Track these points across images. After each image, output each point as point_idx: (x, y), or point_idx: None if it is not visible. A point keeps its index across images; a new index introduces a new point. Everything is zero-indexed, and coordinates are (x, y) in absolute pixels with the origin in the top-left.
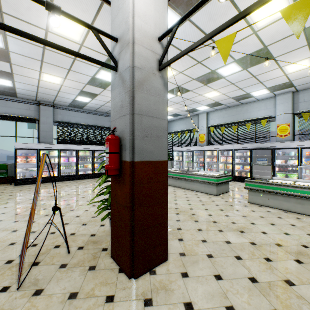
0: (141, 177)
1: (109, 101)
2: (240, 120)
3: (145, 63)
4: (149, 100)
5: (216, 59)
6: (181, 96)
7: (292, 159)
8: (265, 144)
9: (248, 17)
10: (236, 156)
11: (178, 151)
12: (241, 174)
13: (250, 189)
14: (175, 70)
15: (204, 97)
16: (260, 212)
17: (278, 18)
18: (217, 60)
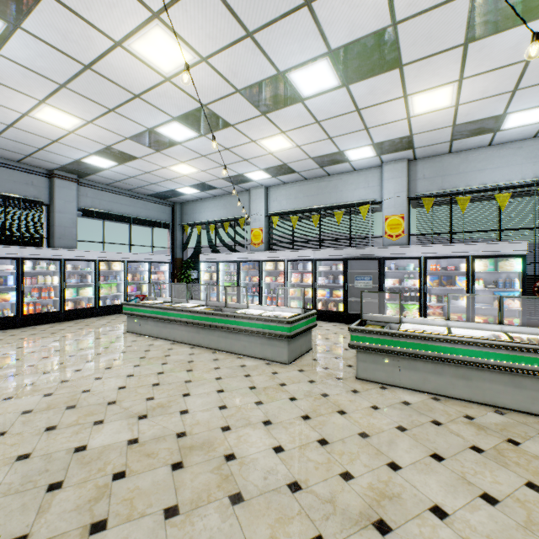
0: None
1: (15, 123)
2: (326, 205)
3: None
4: None
5: (289, 34)
6: (199, 99)
7: (410, 278)
8: (368, 249)
9: None
10: (318, 273)
11: (211, 262)
12: (329, 306)
13: (361, 349)
14: (188, 49)
15: (260, 147)
16: (391, 409)
17: None
18: (291, 40)
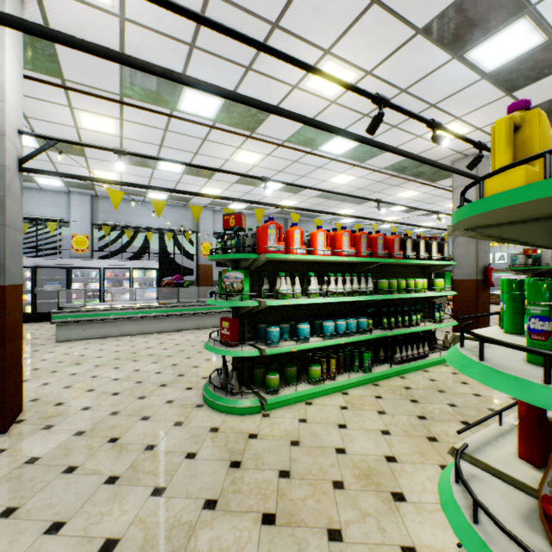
0: (10, 305)
1: None
2: None
3: (11, 161)
4: (14, 208)
5: None
6: None
7: (93, 282)
8: (58, 260)
9: (77, 113)
10: None
11: None
12: None
13: (61, 323)
14: None
15: None
16: (81, 346)
17: (105, 133)
18: None
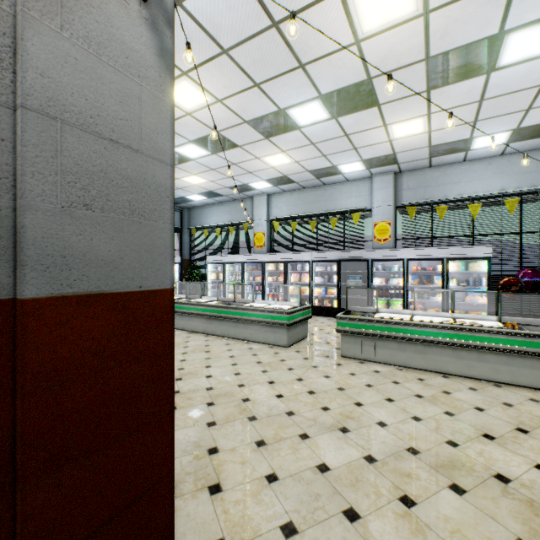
0: (59, 357)
1: None
2: (322, 211)
3: None
4: (101, 80)
5: (288, 84)
6: (221, 144)
7: (395, 277)
8: (359, 252)
9: (350, 1)
10: (315, 273)
11: (217, 263)
12: (324, 302)
13: (345, 333)
14: (207, 94)
15: (263, 163)
16: (364, 375)
17: (397, 22)
18: (289, 88)
